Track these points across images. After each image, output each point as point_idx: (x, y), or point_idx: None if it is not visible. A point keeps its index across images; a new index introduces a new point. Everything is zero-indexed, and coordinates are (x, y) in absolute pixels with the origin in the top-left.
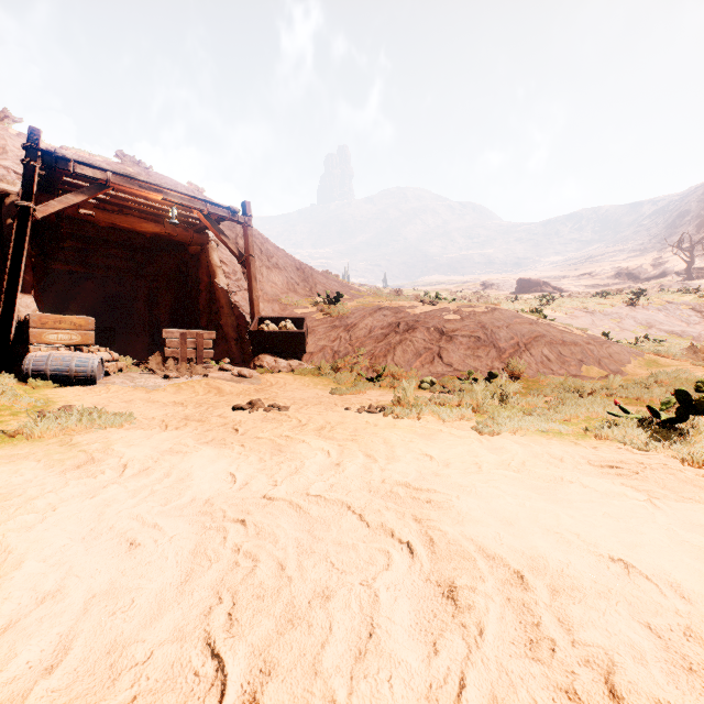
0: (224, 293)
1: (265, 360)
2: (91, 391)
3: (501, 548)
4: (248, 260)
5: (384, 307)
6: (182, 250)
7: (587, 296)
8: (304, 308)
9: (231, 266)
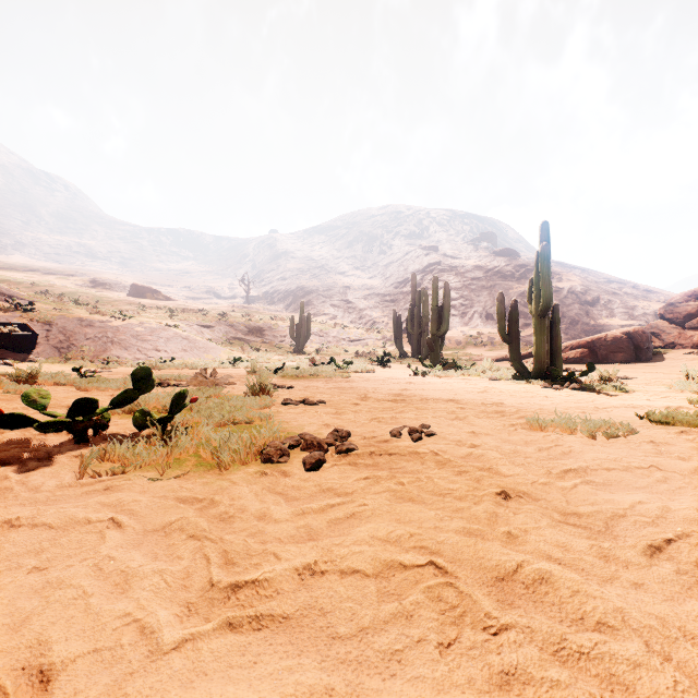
0: None
1: (7, 354)
2: None
3: None
4: None
5: (88, 319)
6: None
7: (195, 312)
8: None
9: None
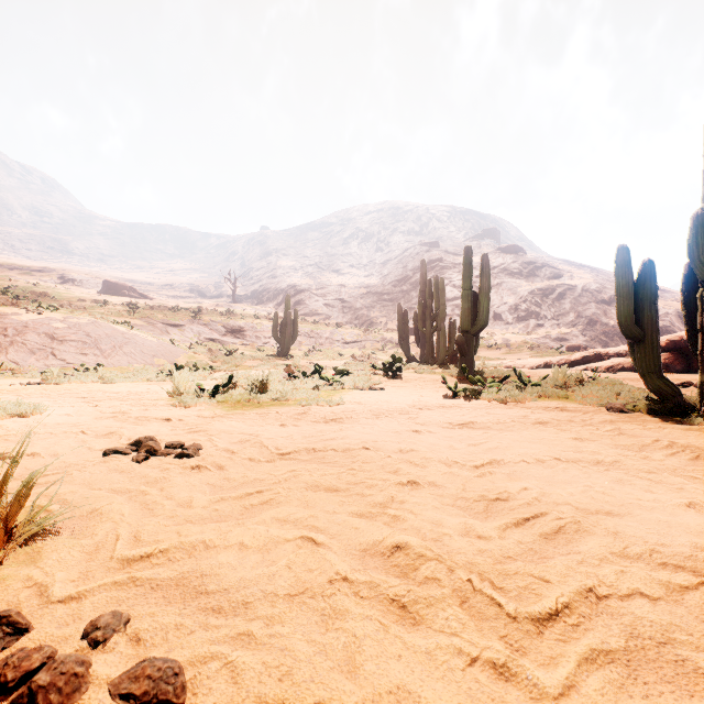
0: None
1: None
2: None
3: (124, 391)
4: None
5: None
6: None
7: (166, 309)
8: None
9: None
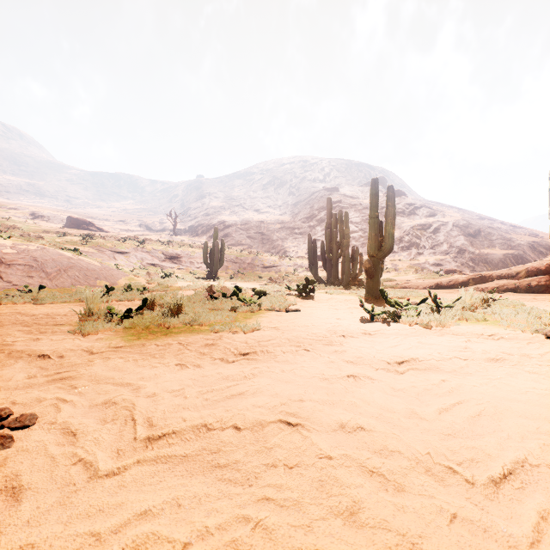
0: None
1: None
2: None
3: (44, 313)
4: None
5: None
6: None
7: (116, 239)
8: None
9: None
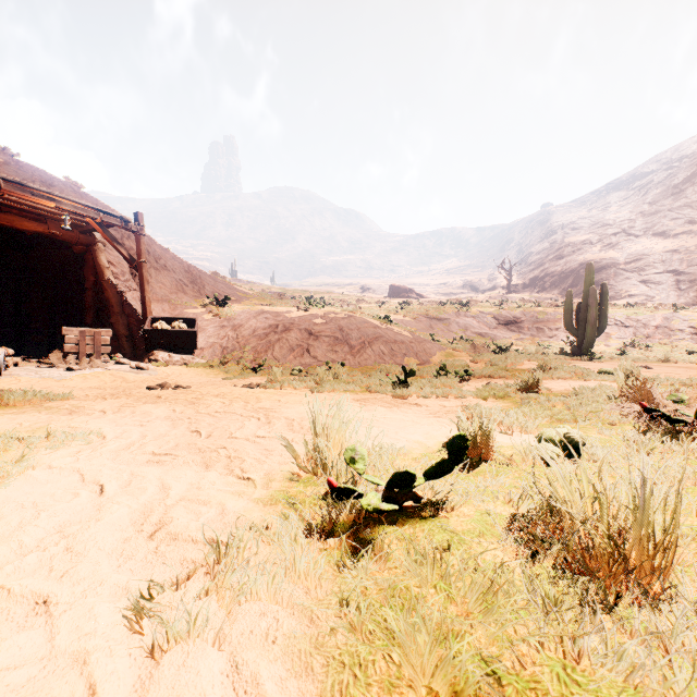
0: (114, 293)
1: (160, 355)
2: (1, 381)
3: (292, 417)
4: (140, 265)
5: (266, 311)
6: (62, 247)
7: (434, 304)
8: (194, 309)
9: (119, 267)
